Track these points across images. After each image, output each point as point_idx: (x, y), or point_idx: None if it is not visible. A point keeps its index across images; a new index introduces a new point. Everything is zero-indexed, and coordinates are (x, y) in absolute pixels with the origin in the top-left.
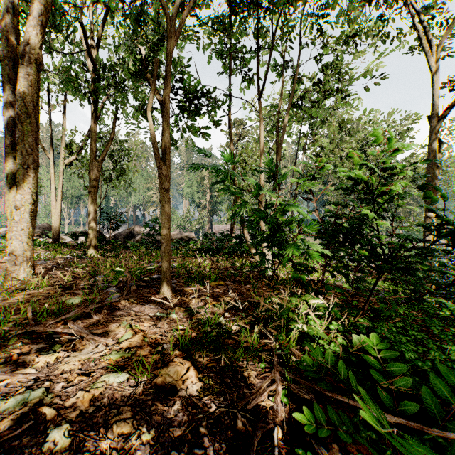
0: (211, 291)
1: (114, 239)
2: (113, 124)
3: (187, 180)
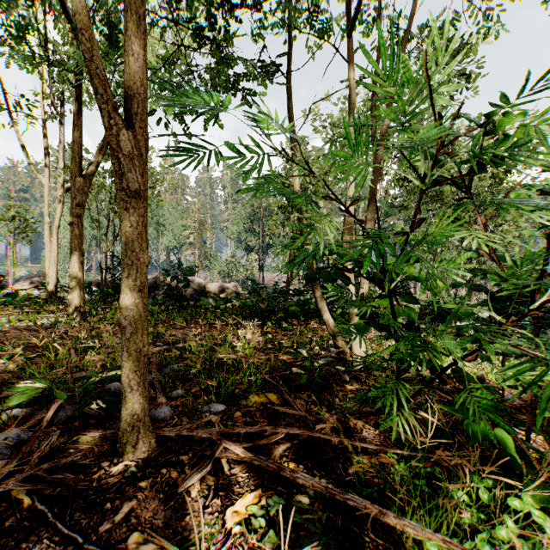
0: (244, 455)
1: None
2: None
3: (232, 216)
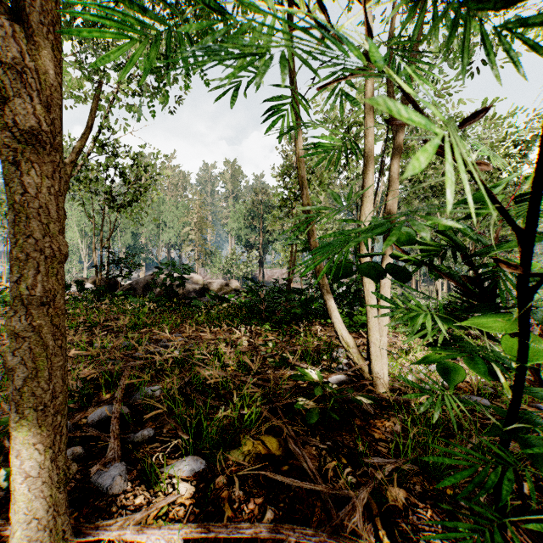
0: None
1: (129, 289)
2: (93, 103)
3: (232, 212)
